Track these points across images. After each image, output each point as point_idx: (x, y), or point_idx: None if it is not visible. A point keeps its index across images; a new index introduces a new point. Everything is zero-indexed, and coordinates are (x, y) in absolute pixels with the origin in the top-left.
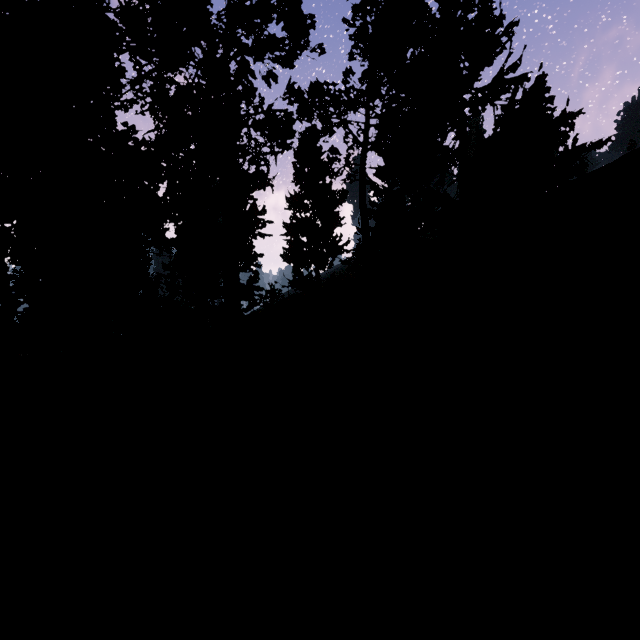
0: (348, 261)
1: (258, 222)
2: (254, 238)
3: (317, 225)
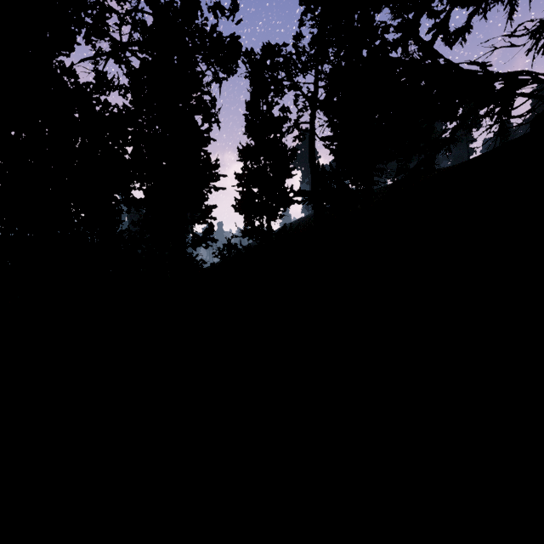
0: (303, 191)
1: (211, 175)
2: (209, 192)
3: (268, 174)
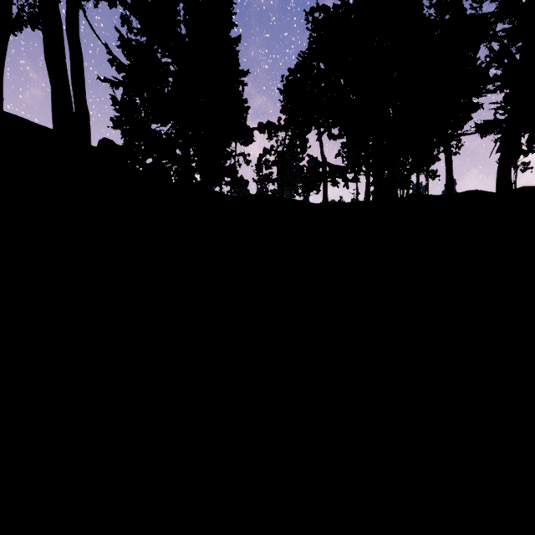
0: None
1: None
2: None
3: None
